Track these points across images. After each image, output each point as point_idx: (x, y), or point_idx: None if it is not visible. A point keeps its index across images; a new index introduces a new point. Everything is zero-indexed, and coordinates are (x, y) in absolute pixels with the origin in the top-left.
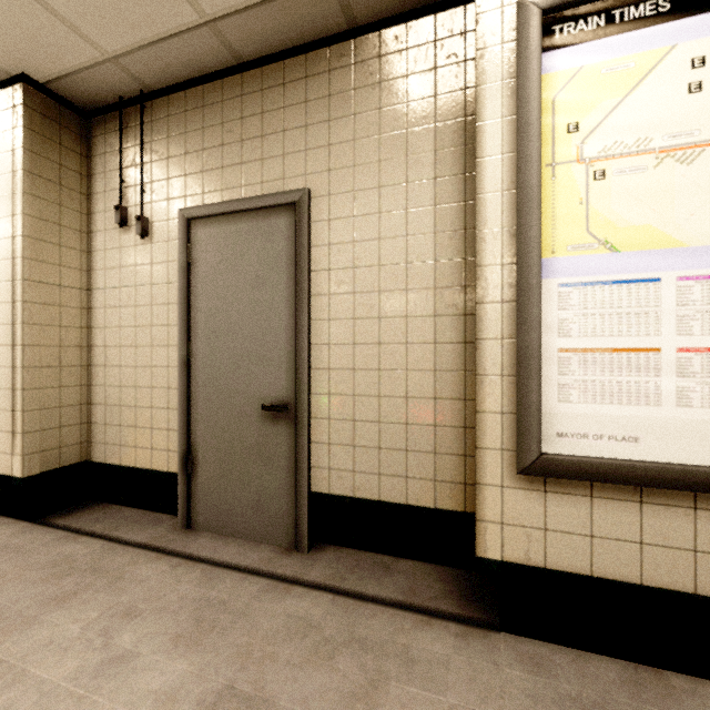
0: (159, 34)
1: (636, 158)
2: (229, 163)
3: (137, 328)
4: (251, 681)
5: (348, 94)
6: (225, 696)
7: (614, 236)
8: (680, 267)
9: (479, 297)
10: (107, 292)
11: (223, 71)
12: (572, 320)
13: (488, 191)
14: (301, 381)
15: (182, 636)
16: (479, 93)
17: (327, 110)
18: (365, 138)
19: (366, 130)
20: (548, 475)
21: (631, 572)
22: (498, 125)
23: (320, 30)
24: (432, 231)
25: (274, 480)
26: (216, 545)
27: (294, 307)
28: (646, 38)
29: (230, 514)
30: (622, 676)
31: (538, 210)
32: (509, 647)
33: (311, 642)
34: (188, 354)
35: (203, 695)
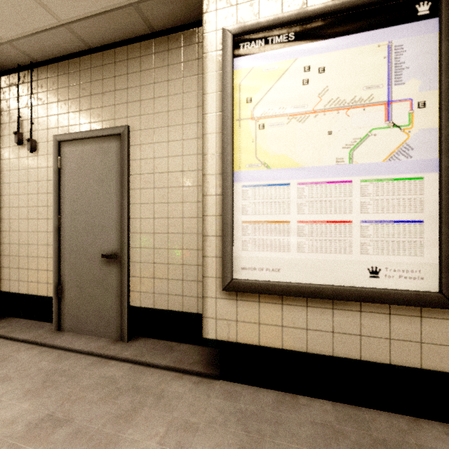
0: (34, 30)
1: (278, 118)
2: (83, 108)
3: (29, 208)
4: (63, 412)
5: (151, 71)
6: (45, 420)
7: (268, 160)
8: (299, 178)
9: (204, 192)
10: (10, 185)
11: (80, 52)
12: (249, 205)
13: (209, 133)
14: (123, 240)
15: (31, 390)
16: (204, 78)
17: (139, 79)
18: (160, 97)
19: (161, 92)
20: (236, 291)
21: (278, 342)
22: (214, 96)
23: (134, 32)
24: (196, 153)
25: (109, 300)
26: (73, 339)
27: (120, 196)
28: (283, 54)
29: (83, 320)
30: (275, 399)
31: (231, 144)
32: (221, 387)
33: (108, 390)
34: (58, 224)
35: (32, 420)
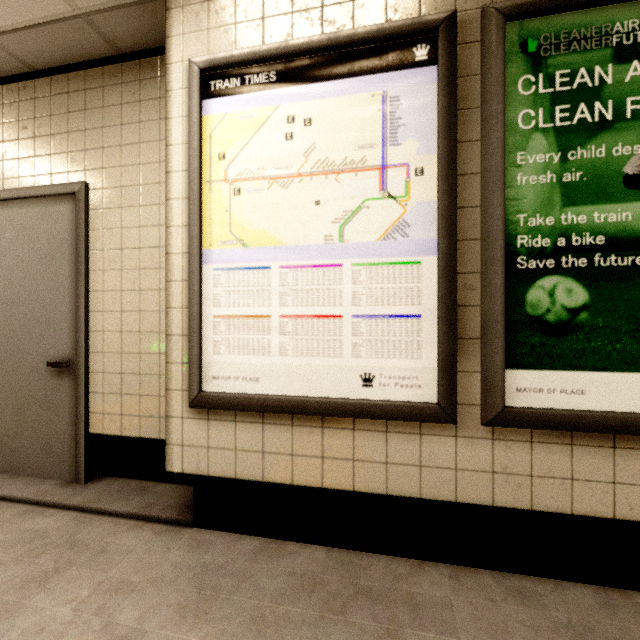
0: None
1: (257, 181)
2: (24, 155)
3: None
4: None
5: (118, 108)
6: None
7: (245, 236)
8: (281, 260)
9: (168, 277)
10: None
11: (20, 75)
12: (222, 295)
13: (174, 197)
14: (79, 341)
15: None
16: (168, 124)
17: (102, 118)
18: (130, 144)
19: (131, 138)
20: (206, 407)
21: (258, 473)
22: (180, 149)
23: (93, 52)
24: None
25: (60, 425)
26: (6, 483)
27: (75, 280)
28: (263, 98)
29: (24, 456)
30: (256, 547)
31: (197, 214)
32: (190, 537)
33: (30, 547)
34: None
35: None
